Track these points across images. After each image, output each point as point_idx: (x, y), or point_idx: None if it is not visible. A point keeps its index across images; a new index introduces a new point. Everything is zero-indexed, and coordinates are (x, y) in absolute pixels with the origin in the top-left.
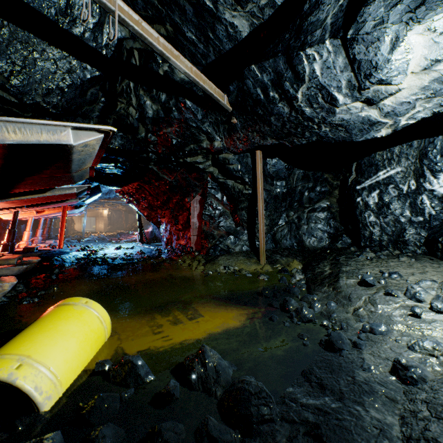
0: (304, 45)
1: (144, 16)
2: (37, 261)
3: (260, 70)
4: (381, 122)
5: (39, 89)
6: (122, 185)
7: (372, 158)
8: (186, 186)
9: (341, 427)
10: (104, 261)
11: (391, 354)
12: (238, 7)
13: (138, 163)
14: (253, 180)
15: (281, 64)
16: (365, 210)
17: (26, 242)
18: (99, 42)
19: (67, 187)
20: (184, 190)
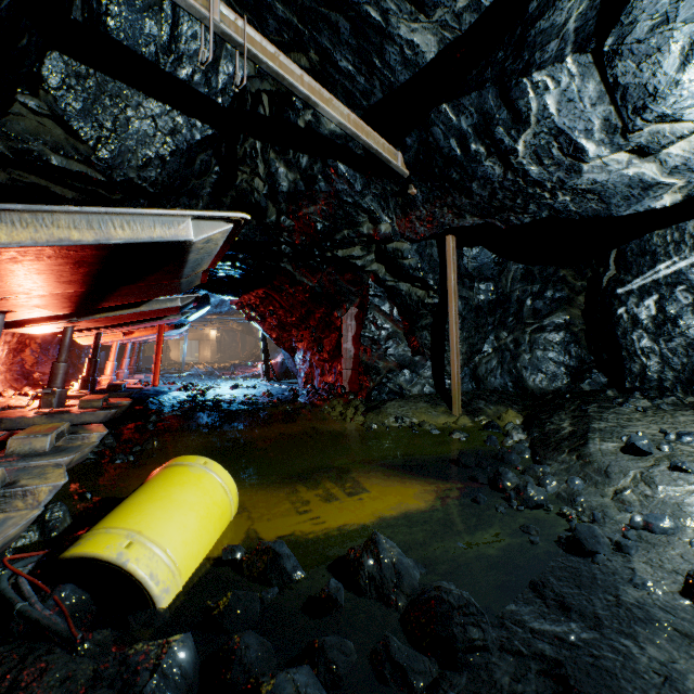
0: (529, 67)
1: (277, 42)
2: (128, 404)
3: (456, 112)
4: (663, 183)
5: (133, 160)
6: (240, 293)
7: (646, 242)
8: (335, 293)
9: (599, 668)
10: (217, 405)
11: (682, 564)
12: (420, 16)
13: (264, 260)
14: (441, 282)
15: (490, 99)
16: (632, 329)
17: (110, 377)
18: (213, 86)
19: (168, 298)
20: (332, 300)
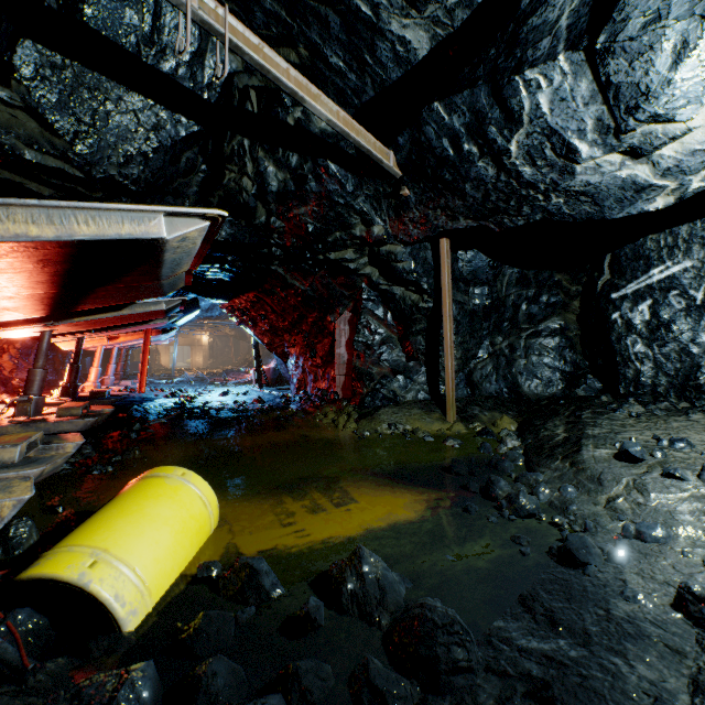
0: (521, 65)
1: (265, 36)
2: (110, 411)
3: (448, 110)
4: (656, 185)
5: (114, 157)
6: (230, 296)
7: (640, 246)
8: (328, 297)
9: (587, 689)
10: (205, 413)
11: (674, 575)
12: (412, 11)
13: (254, 262)
14: (436, 286)
15: (482, 97)
16: (626, 334)
17: (94, 383)
18: (198, 81)
19: (152, 301)
20: (325, 304)
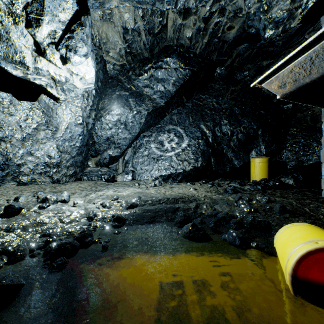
0: None
1: None
2: None
3: None
4: (29, 68)
5: None
6: None
7: None
8: None
9: (167, 209)
10: None
11: (117, 210)
12: None
13: None
14: None
15: None
16: None
17: None
18: None
19: None
20: None
